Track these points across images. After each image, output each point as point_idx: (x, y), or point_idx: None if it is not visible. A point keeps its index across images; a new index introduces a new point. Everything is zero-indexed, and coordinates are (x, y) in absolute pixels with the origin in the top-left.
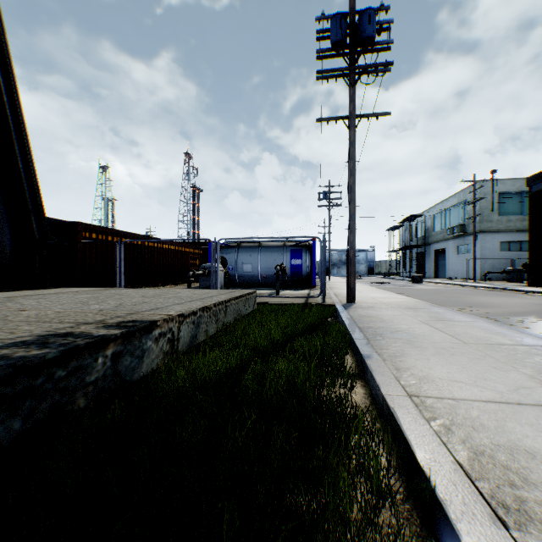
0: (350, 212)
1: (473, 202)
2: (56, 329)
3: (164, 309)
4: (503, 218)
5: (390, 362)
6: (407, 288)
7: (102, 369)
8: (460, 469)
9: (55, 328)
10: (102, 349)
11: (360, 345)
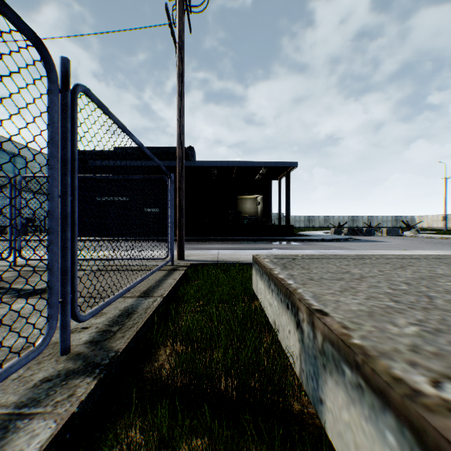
0: (183, 156)
1: None
2: None
3: None
4: (2, 173)
5: None
6: None
7: None
8: None
9: None
10: None
11: None
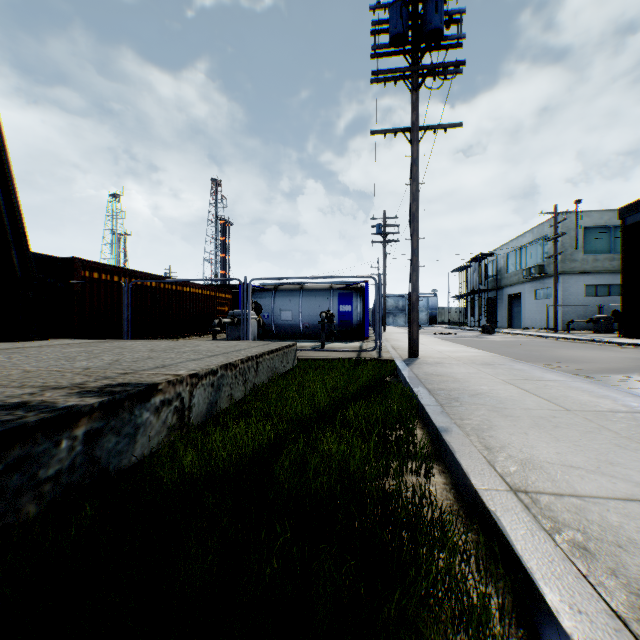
0: (412, 246)
1: (555, 238)
2: (7, 398)
3: (173, 367)
4: (589, 256)
5: (477, 437)
6: (478, 340)
7: (67, 457)
8: (624, 630)
9: (7, 395)
10: (68, 427)
11: (432, 414)
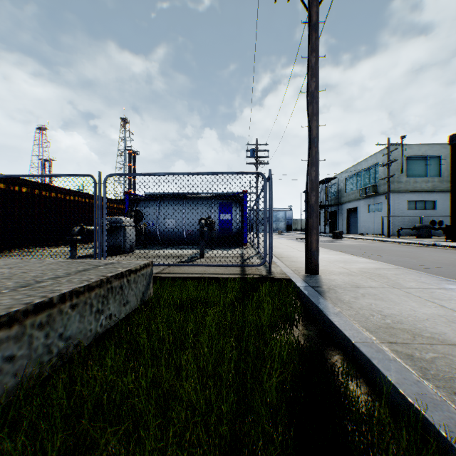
0: (310, 134)
1: (388, 164)
2: None
3: None
4: (411, 179)
5: None
6: (337, 244)
7: None
8: None
9: None
10: None
11: None
